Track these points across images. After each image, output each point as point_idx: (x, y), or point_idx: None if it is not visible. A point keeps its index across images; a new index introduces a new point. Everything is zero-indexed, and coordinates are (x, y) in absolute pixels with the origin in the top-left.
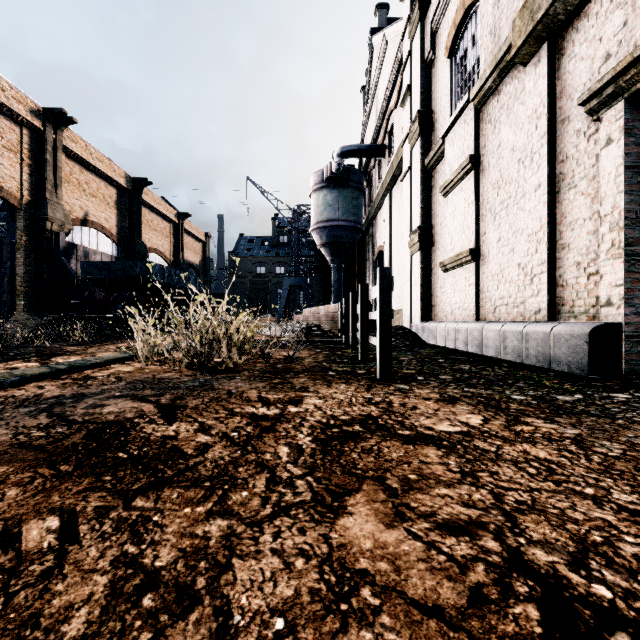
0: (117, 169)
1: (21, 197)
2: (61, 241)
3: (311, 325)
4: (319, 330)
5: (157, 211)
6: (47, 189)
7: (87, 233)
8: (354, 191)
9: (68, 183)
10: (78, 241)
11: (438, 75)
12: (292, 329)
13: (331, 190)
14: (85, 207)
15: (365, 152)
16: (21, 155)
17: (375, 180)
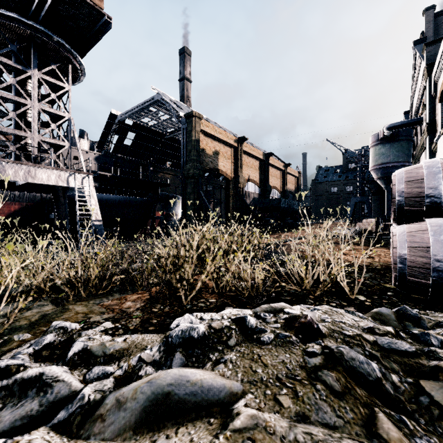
0: (259, 152)
1: (231, 176)
2: (243, 191)
3: (365, 229)
4: (369, 232)
5: (275, 166)
6: (238, 170)
7: (249, 185)
8: (403, 142)
9: (243, 165)
10: (246, 189)
11: (437, 106)
12: (353, 231)
13: (384, 145)
14: (248, 173)
15: (406, 125)
16: (231, 159)
17: (419, 134)
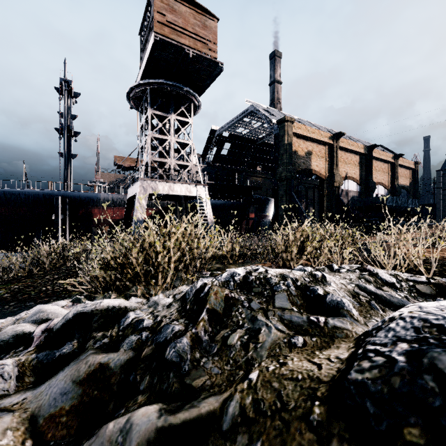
0: (359, 145)
1: (325, 175)
2: (339, 190)
3: None
4: None
5: (380, 159)
6: (334, 168)
7: (346, 183)
8: None
9: (339, 162)
10: (343, 187)
11: None
12: None
13: None
14: (346, 170)
15: None
16: (325, 157)
17: None
